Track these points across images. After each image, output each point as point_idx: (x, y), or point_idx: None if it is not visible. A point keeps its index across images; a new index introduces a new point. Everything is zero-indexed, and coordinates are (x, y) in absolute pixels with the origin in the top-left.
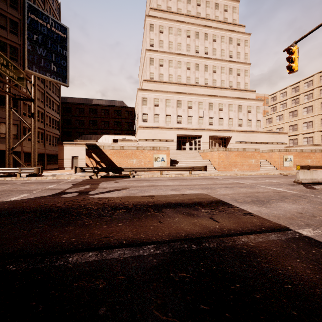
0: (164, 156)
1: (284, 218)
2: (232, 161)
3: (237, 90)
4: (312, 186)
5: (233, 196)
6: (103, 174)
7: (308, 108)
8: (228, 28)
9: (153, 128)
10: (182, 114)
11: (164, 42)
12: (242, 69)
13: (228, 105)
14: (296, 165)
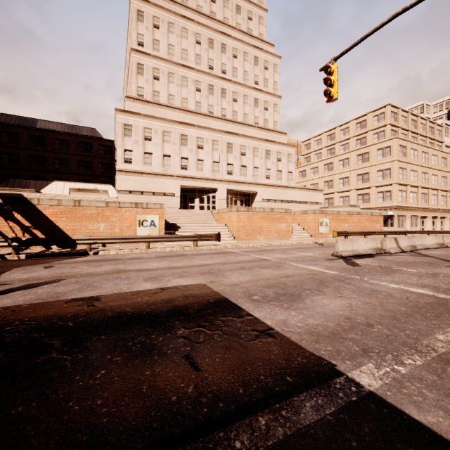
0: (155, 218)
1: (326, 335)
2: (256, 226)
3: (265, 129)
4: (353, 261)
5: (248, 287)
6: (37, 250)
7: (344, 161)
8: (253, 44)
9: (143, 174)
10: (188, 156)
11: (161, 42)
12: (271, 102)
13: (252, 148)
14: (333, 231)
